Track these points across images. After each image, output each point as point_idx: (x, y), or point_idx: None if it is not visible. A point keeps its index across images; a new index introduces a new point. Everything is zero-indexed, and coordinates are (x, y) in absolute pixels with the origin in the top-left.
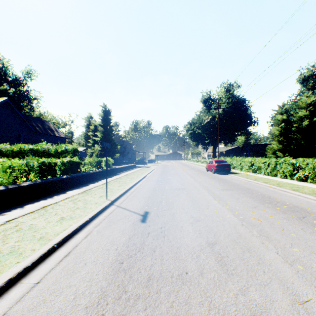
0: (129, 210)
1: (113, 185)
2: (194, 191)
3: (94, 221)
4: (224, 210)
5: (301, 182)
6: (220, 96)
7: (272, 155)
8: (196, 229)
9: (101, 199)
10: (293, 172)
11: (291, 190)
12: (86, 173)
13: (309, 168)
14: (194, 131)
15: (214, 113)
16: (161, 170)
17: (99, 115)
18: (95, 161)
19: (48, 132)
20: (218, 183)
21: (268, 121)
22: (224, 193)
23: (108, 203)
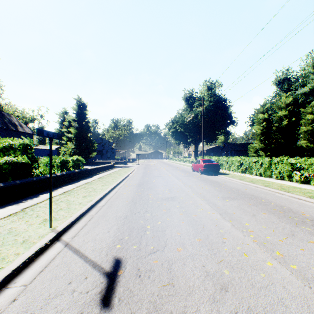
0: (84, 255)
1: (76, 195)
2: (189, 202)
3: None
4: (252, 245)
5: (304, 184)
6: (202, 94)
7: (254, 154)
8: None
9: (41, 228)
10: (292, 173)
11: (308, 198)
12: (39, 177)
13: (313, 169)
14: (177, 129)
15: (196, 111)
16: (142, 170)
17: (73, 109)
18: (57, 161)
19: (8, 126)
20: (213, 187)
21: (247, 121)
22: (229, 204)
23: (48, 240)
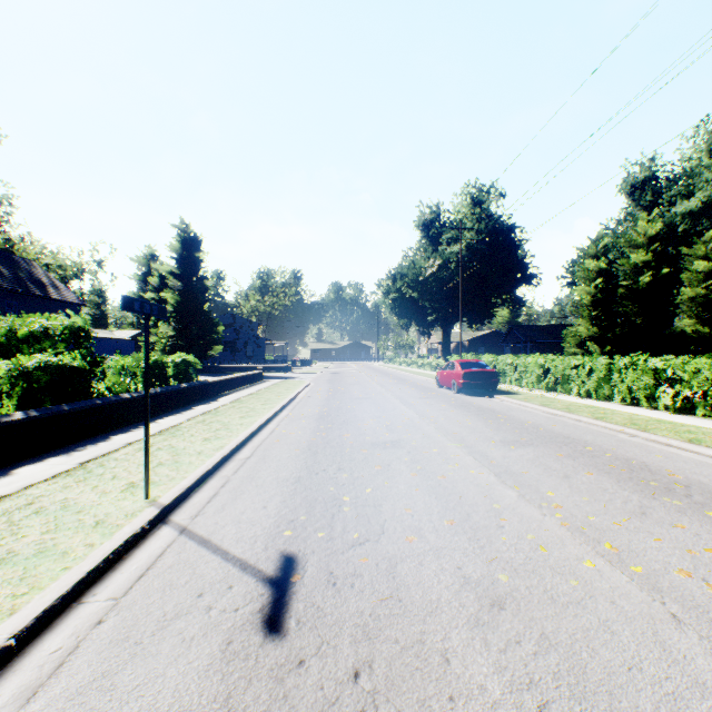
0: (220, 549)
1: (189, 436)
2: (431, 451)
3: (42, 646)
4: (557, 531)
5: (681, 415)
6: (461, 215)
7: (576, 349)
8: (515, 672)
9: (128, 499)
10: (657, 391)
11: (686, 443)
12: (107, 399)
13: (701, 381)
14: (402, 293)
15: (446, 253)
16: (326, 385)
17: (170, 248)
18: (142, 365)
19: (27, 288)
20: (482, 422)
21: (561, 275)
22: (516, 456)
23: (146, 522)
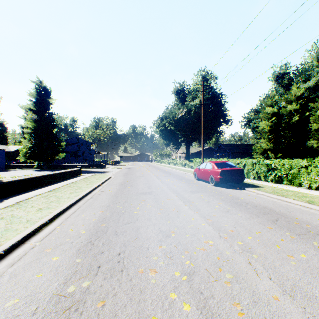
0: None
1: None
2: None
3: None
4: None
5: None
6: (196, 86)
7: (259, 155)
8: None
9: None
10: None
11: None
12: None
13: None
14: (166, 127)
15: (189, 106)
16: (121, 178)
17: (30, 95)
18: None
19: None
20: (312, 248)
21: (241, 120)
22: None
23: None
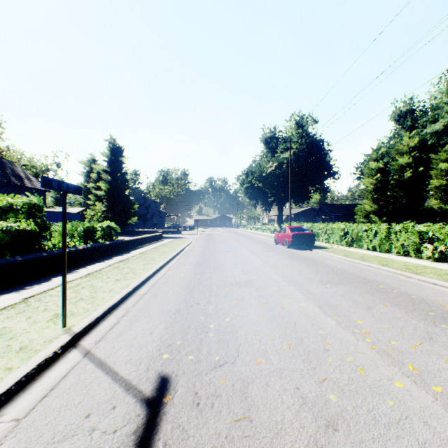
0: (112, 371)
1: (106, 278)
2: (272, 288)
3: None
4: (370, 354)
5: (438, 263)
6: (289, 134)
7: (363, 219)
8: None
9: (50, 328)
10: (421, 246)
11: (447, 283)
12: (51, 252)
13: None
14: (252, 184)
15: (280, 158)
16: (203, 242)
17: (103, 155)
18: (79, 229)
19: (10, 180)
20: (306, 267)
21: (353, 172)
22: (331, 292)
23: (58, 347)
